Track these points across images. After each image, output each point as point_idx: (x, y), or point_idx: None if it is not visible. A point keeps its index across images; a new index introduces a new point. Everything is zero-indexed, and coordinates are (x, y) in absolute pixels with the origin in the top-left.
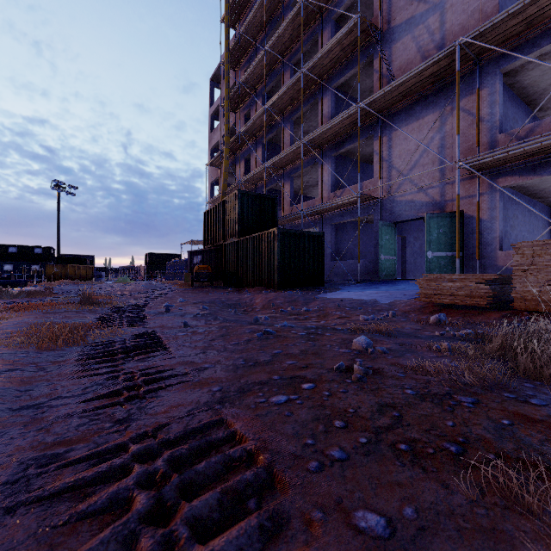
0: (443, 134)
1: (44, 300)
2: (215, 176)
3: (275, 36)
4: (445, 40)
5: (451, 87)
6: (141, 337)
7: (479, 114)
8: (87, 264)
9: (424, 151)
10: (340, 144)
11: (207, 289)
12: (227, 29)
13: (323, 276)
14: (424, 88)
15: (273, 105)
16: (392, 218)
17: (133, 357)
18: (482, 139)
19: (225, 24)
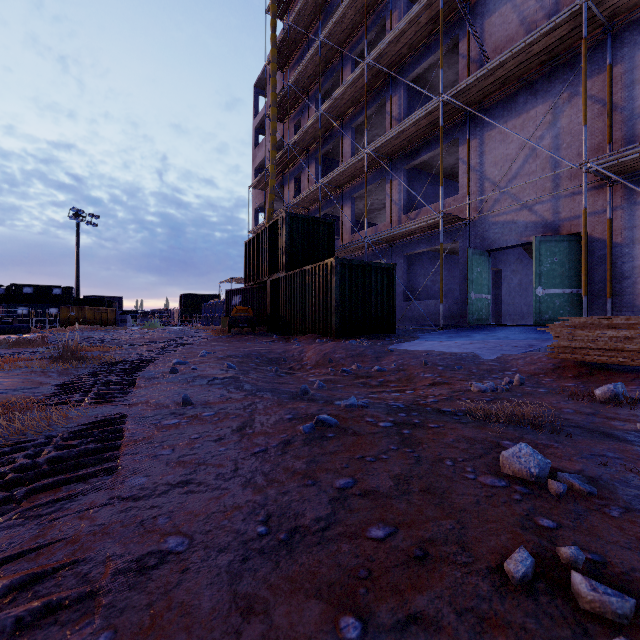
0: (557, 131)
1: (25, 351)
2: (260, 200)
3: (331, 22)
4: (560, 5)
5: (569, 67)
6: (88, 432)
7: (610, 99)
8: (110, 307)
9: (529, 156)
10: (415, 152)
11: (246, 337)
12: (274, 20)
13: (394, 321)
14: (530, 71)
15: (329, 109)
16: (484, 245)
17: (19, 501)
18: (615, 134)
19: (270, 14)
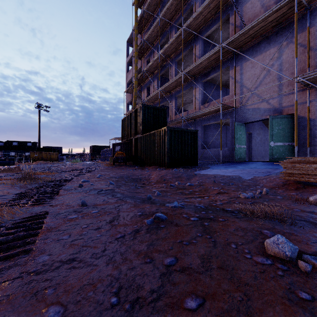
0: (281, 61)
1: (7, 175)
2: (129, 99)
3: (165, 8)
4: None
5: (287, 28)
6: (22, 224)
7: (309, 44)
8: (55, 152)
9: (266, 74)
10: (207, 74)
11: (122, 167)
12: (136, 8)
13: (197, 159)
14: (267, 31)
15: (164, 52)
16: (243, 120)
17: None
18: (311, 63)
19: (135, 5)
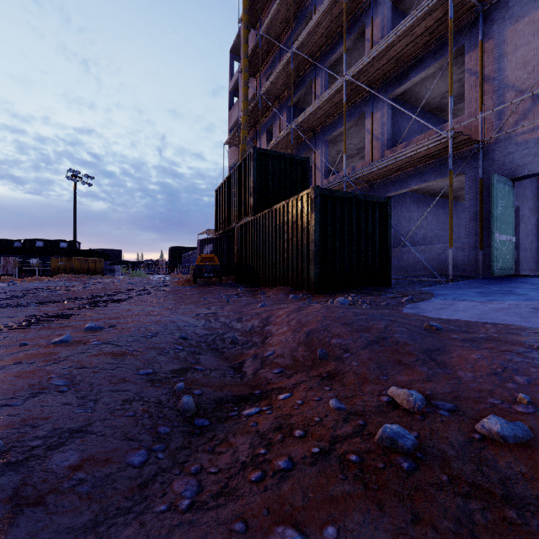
0: None
1: None
2: (235, 157)
3: None
4: None
5: None
6: None
7: None
8: (101, 257)
9: None
10: (402, 76)
11: (210, 288)
12: None
13: (388, 270)
14: None
15: (302, 46)
16: (505, 172)
17: None
18: None
19: None
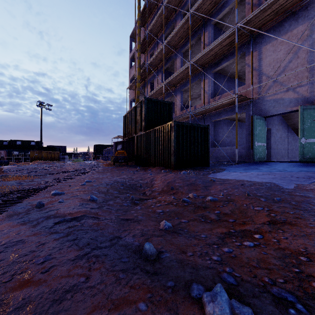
0: (313, 40)
1: None
2: (132, 95)
3: None
4: None
5: None
6: None
7: None
8: (57, 151)
9: (292, 58)
10: (218, 63)
11: (122, 168)
12: None
13: (208, 159)
14: (293, 6)
15: (169, 42)
16: (262, 113)
17: None
18: None
19: None
